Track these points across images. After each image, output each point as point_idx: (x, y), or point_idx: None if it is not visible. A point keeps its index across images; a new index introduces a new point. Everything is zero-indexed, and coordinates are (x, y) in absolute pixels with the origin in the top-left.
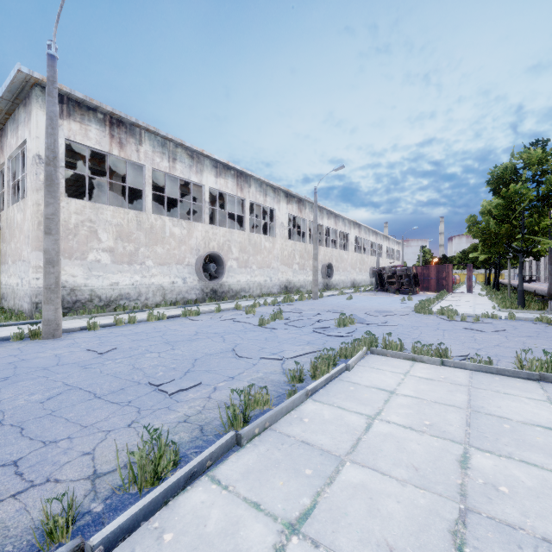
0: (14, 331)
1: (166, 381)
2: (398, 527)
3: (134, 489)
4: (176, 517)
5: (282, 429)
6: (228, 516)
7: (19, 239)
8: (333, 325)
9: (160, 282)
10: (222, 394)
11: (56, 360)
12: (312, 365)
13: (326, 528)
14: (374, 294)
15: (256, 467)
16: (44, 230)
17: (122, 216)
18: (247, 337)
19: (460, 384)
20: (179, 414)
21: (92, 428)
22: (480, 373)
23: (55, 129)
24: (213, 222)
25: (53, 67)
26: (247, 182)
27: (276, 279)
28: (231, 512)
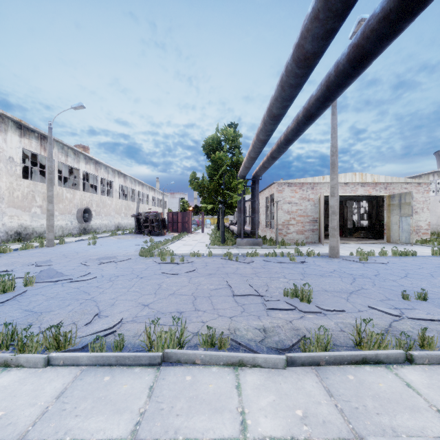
0: None
1: None
2: None
3: None
4: None
5: None
6: None
7: None
8: None
9: None
10: None
11: None
12: None
13: None
14: (129, 237)
15: None
16: None
17: None
18: None
19: (4, 437)
20: None
21: None
22: (95, 368)
23: None
24: None
25: None
26: None
27: None
28: None
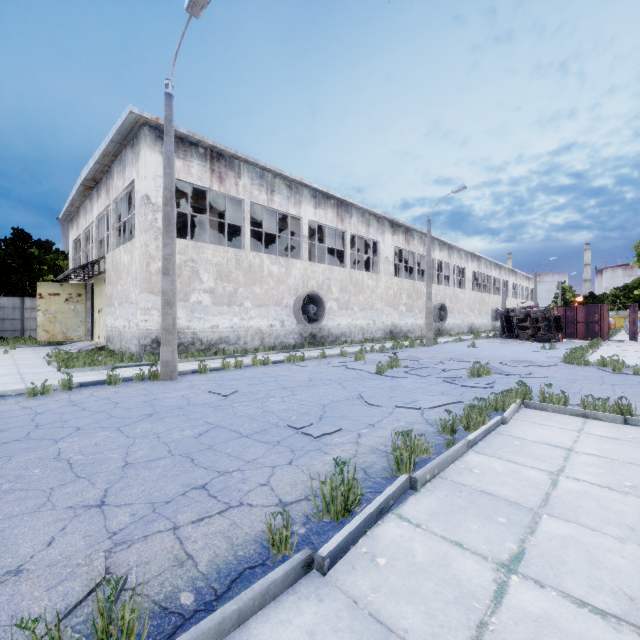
0: (130, 373)
1: (305, 425)
2: (631, 579)
3: (327, 518)
4: (380, 546)
5: (453, 478)
6: (433, 550)
7: (126, 281)
8: (464, 375)
9: (259, 325)
10: (369, 440)
11: (186, 401)
12: (465, 415)
13: (546, 571)
14: (501, 341)
15: (441, 511)
16: (162, 271)
17: (221, 254)
18: (369, 385)
19: None
20: (335, 456)
21: (256, 463)
22: None
23: (172, 169)
24: (309, 258)
25: (170, 106)
26: (347, 212)
27: (380, 323)
28: (435, 547)
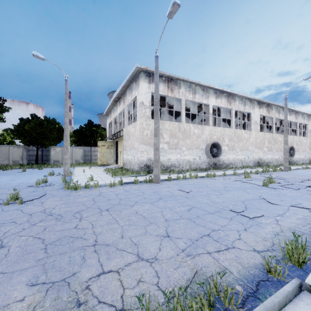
0: (139, 179)
1: (240, 211)
2: None
3: (290, 263)
4: None
5: None
6: None
7: (132, 139)
8: None
9: (188, 158)
10: (285, 223)
11: (171, 193)
12: None
13: None
14: None
15: None
16: (154, 135)
17: (172, 125)
18: (262, 192)
19: None
20: (269, 230)
21: (227, 227)
22: None
23: (158, 89)
24: None
25: (157, 61)
26: (233, 99)
27: (251, 157)
28: None
